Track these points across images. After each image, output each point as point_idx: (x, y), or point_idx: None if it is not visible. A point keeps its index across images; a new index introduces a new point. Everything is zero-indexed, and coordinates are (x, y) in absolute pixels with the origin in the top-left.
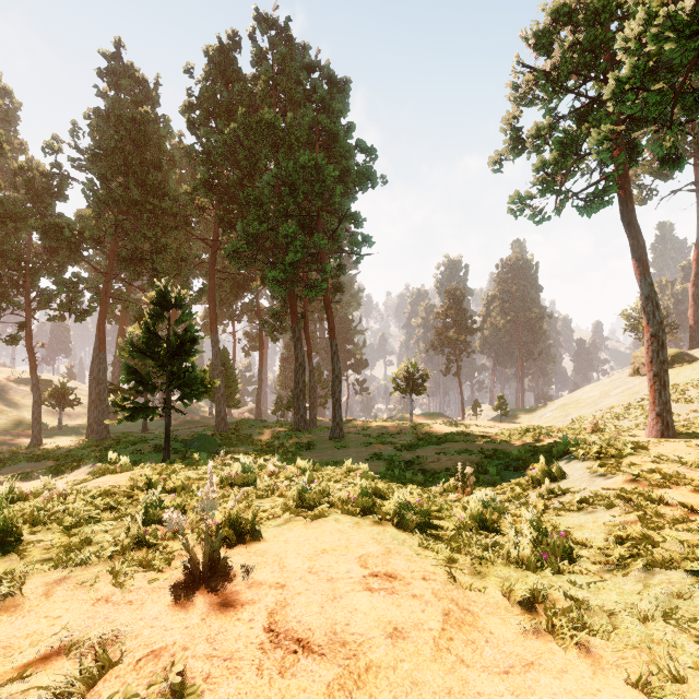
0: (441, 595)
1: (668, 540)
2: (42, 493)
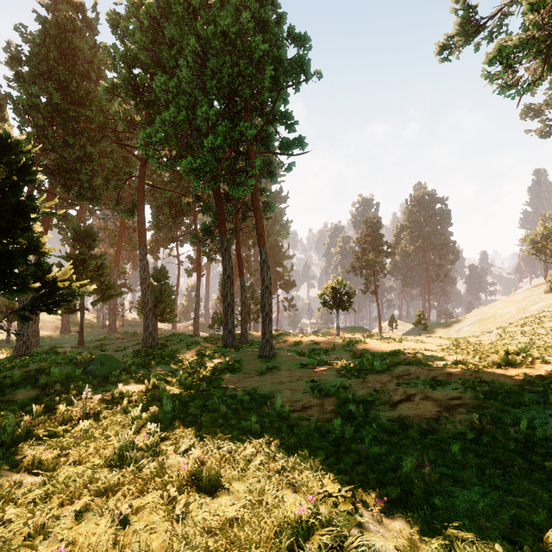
0: None
1: None
2: None
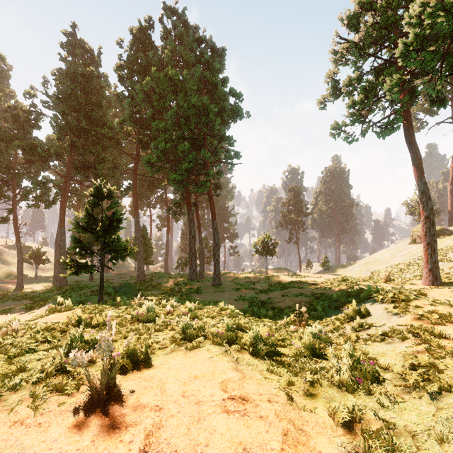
0: (282, 416)
1: (450, 367)
2: (5, 327)
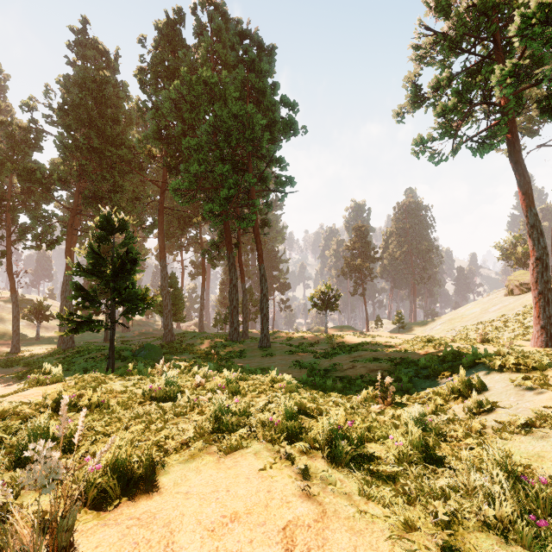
0: None
1: None
2: None
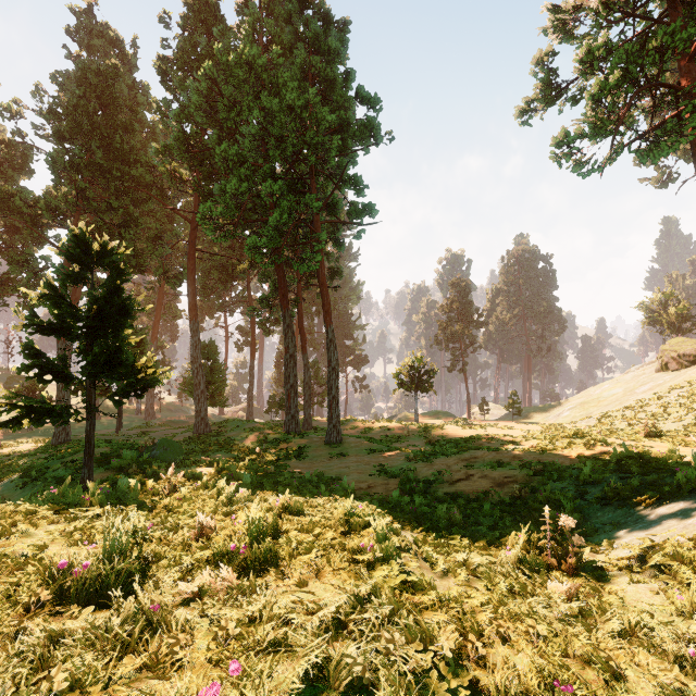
0: None
1: None
2: None
